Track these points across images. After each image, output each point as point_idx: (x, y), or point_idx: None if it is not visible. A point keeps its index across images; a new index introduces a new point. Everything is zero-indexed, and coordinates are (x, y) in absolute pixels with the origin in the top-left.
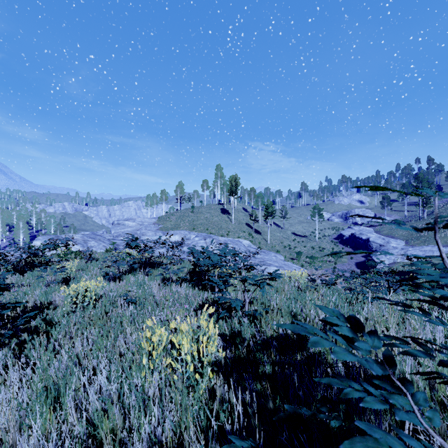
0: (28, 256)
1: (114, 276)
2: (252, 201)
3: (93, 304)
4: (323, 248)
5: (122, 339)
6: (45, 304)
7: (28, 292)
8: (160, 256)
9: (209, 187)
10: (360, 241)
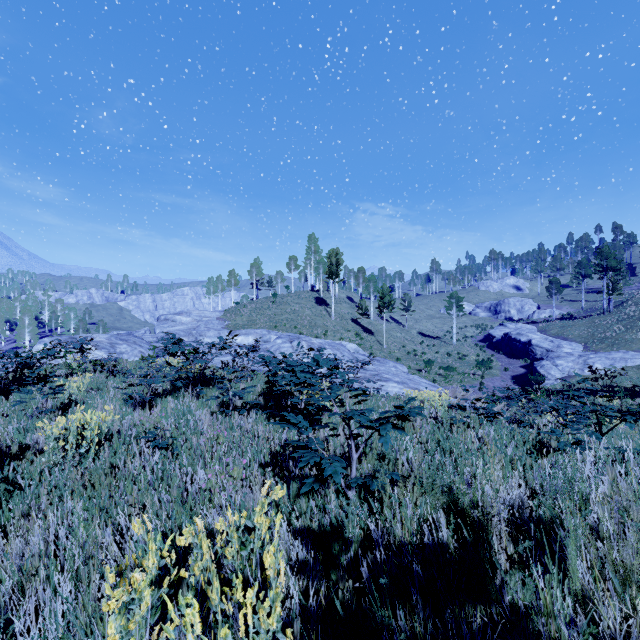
0: (16, 368)
1: (142, 401)
2: (360, 286)
3: (95, 451)
4: (463, 355)
5: (110, 537)
6: (15, 450)
7: None
8: (223, 367)
9: (298, 266)
10: (518, 345)
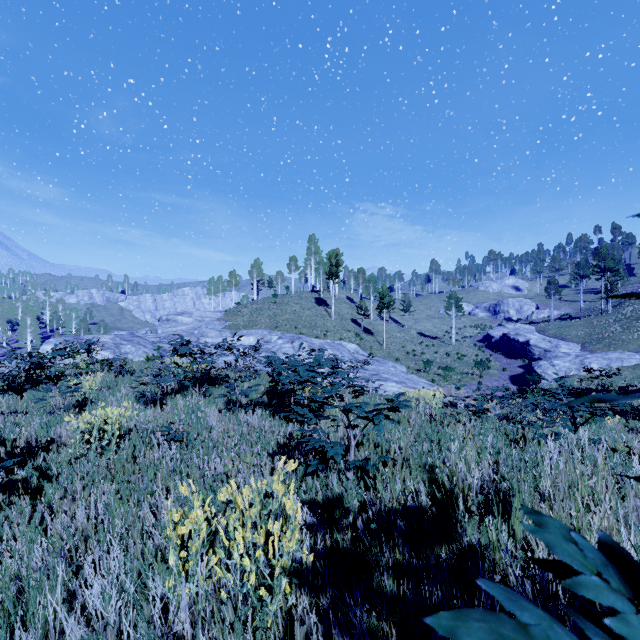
0: (29, 368)
1: (153, 399)
2: (360, 287)
3: (116, 444)
4: (462, 355)
5: (148, 509)
6: (43, 442)
7: (22, 424)
8: (226, 367)
9: (299, 267)
10: (516, 345)
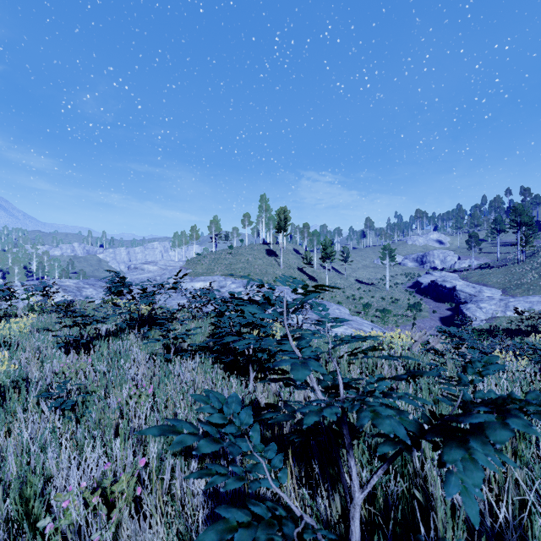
0: None
1: (78, 343)
2: (305, 240)
3: None
4: (395, 299)
5: None
6: None
7: None
8: (180, 309)
9: (252, 222)
10: (444, 290)
